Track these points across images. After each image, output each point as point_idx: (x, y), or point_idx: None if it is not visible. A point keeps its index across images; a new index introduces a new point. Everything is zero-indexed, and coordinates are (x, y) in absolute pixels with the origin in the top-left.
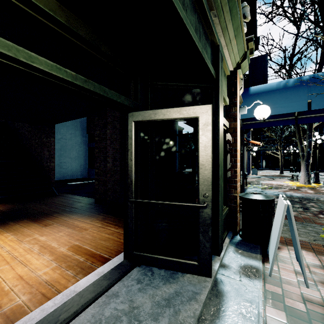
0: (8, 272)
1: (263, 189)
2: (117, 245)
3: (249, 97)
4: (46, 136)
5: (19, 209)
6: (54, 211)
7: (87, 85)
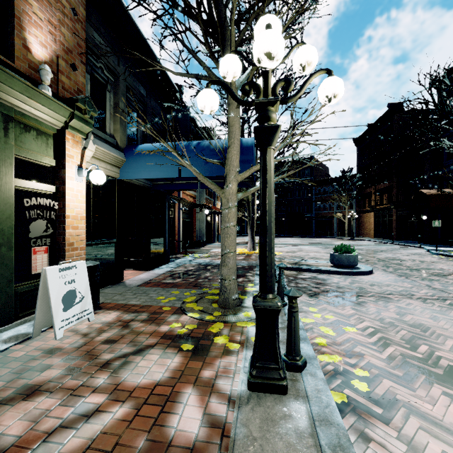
0: None
1: (197, 258)
2: None
3: (133, 156)
4: None
5: None
6: None
7: None
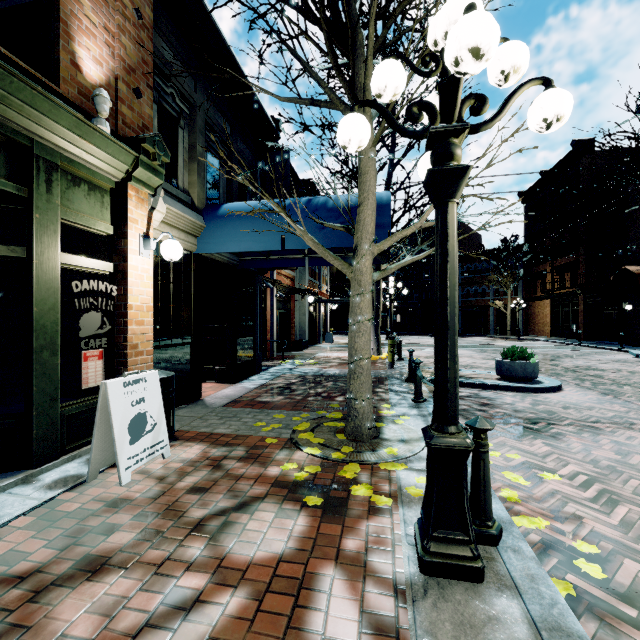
0: None
1: (300, 366)
2: None
3: (215, 220)
4: None
5: None
6: None
7: None
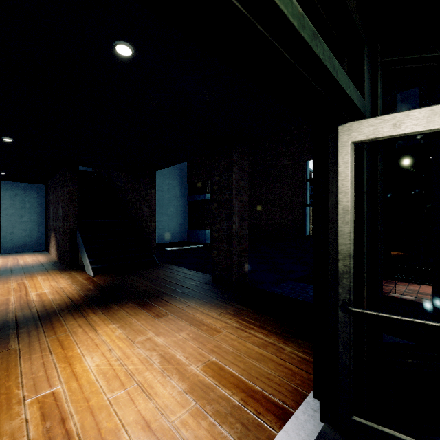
0: (127, 407)
1: None
2: (286, 376)
3: None
4: (145, 187)
5: (120, 284)
6: (163, 291)
7: (315, 45)
